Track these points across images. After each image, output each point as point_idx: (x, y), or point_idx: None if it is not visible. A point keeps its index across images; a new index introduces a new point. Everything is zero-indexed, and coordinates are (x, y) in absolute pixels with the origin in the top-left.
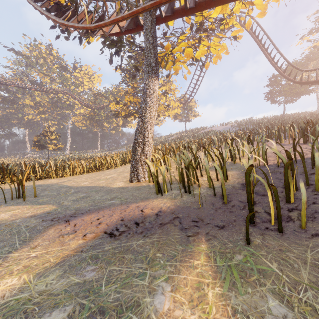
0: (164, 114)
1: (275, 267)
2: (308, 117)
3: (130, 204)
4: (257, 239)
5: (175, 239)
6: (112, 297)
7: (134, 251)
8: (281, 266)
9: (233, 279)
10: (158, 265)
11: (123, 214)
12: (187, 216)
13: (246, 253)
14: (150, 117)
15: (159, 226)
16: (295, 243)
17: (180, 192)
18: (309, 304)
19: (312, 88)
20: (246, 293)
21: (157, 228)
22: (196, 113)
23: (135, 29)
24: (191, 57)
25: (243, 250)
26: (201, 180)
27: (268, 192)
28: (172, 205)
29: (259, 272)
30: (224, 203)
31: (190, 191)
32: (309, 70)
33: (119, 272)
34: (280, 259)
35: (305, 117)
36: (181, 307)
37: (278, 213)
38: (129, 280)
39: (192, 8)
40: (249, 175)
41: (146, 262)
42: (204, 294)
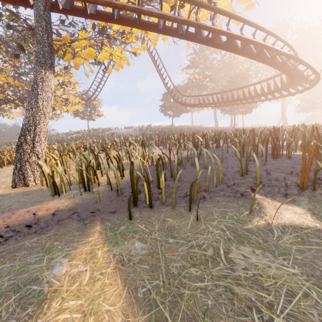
0: (62, 108)
1: (143, 227)
2: (186, 130)
3: (16, 210)
4: (137, 214)
5: (73, 229)
6: (6, 285)
7: (28, 248)
8: (146, 225)
9: (116, 241)
10: (56, 250)
11: (7, 221)
12: (85, 210)
13: (128, 224)
14: (44, 113)
15: (56, 222)
16: (157, 212)
17: (79, 192)
18: (155, 238)
19: (189, 109)
20: (124, 245)
21: (54, 224)
22: (100, 113)
23: (21, 2)
24: (94, 58)
25: (126, 223)
26: (101, 179)
27: (145, 182)
28: (70, 204)
29: (134, 232)
30: (118, 195)
31: (90, 189)
32: (186, 95)
33: (11, 267)
34: (147, 222)
35: (184, 130)
36: (76, 267)
37: (149, 195)
38: (25, 269)
39: (93, 14)
40: (132, 171)
41: (43, 252)
42: (95, 254)
